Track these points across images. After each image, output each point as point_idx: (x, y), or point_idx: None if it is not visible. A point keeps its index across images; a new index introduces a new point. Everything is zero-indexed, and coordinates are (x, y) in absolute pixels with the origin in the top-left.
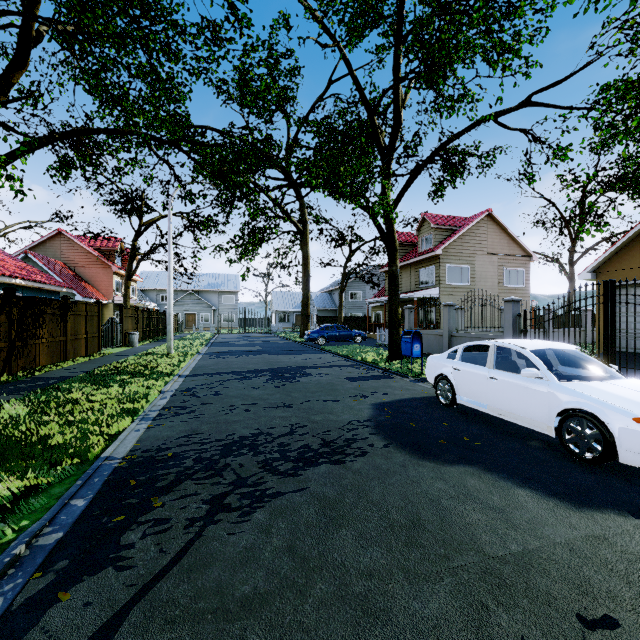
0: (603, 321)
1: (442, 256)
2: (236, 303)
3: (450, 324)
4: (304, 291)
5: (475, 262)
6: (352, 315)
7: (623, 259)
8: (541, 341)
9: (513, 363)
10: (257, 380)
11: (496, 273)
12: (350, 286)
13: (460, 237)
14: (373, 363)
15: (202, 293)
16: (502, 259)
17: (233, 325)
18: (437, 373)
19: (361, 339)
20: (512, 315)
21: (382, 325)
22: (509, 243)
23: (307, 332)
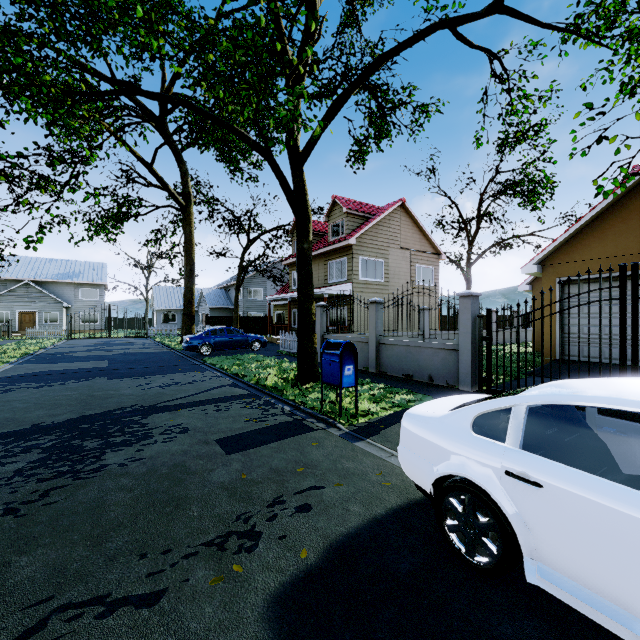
0: (620, 326)
1: (356, 246)
2: (101, 299)
3: (378, 328)
4: (187, 284)
5: (389, 256)
6: (251, 315)
7: (575, 249)
8: None
9: None
10: None
11: (409, 270)
12: (249, 282)
13: (374, 226)
14: (275, 389)
15: (48, 285)
16: (414, 255)
17: (96, 327)
18: (445, 472)
19: (260, 345)
20: (471, 316)
21: (286, 327)
22: (421, 238)
23: (185, 338)
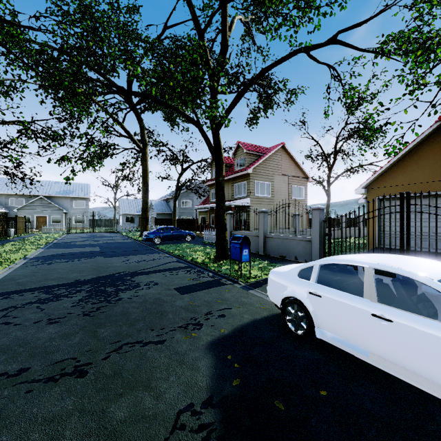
0: (400, 227)
1: (252, 174)
2: (87, 207)
3: (265, 227)
4: (144, 198)
5: (274, 180)
6: (184, 218)
7: (387, 179)
8: (419, 260)
9: (387, 288)
10: (65, 302)
11: (287, 189)
12: (182, 196)
13: (264, 161)
14: (203, 264)
15: (54, 198)
16: (291, 179)
17: (84, 225)
18: (286, 295)
19: (191, 238)
20: (319, 221)
21: (207, 226)
22: (295, 168)
23: (145, 233)
